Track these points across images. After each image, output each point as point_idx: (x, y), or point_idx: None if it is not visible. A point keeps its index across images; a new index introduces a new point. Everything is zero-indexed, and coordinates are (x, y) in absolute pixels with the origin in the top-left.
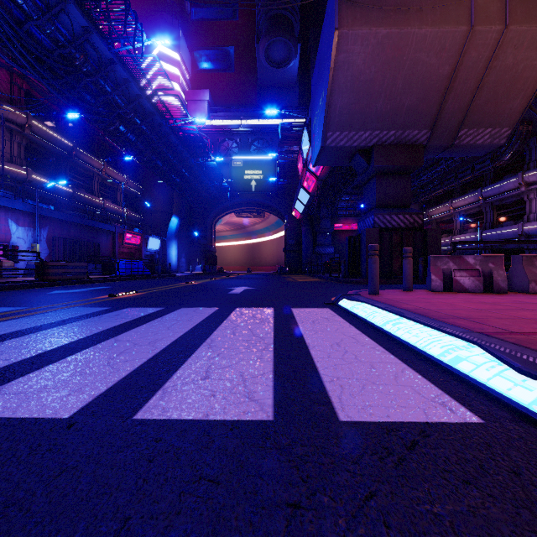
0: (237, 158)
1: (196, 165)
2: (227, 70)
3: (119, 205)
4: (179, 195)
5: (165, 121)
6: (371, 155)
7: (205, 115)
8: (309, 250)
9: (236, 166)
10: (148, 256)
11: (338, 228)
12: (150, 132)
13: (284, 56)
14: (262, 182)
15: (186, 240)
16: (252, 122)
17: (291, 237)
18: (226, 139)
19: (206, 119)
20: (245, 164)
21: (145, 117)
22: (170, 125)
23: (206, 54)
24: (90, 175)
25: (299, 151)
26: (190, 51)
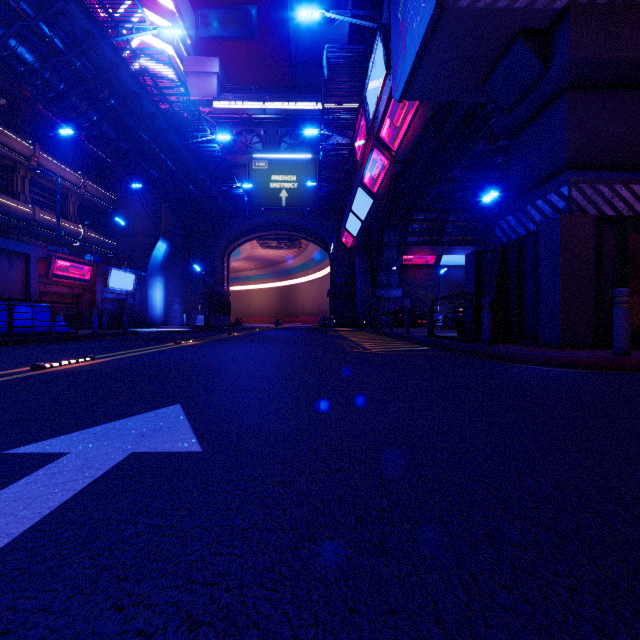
0: (260, 156)
1: (186, 150)
2: (248, 38)
3: (71, 220)
4: (170, 209)
5: (101, 31)
6: (555, 39)
7: (212, 95)
8: (366, 293)
9: (258, 169)
10: (113, 300)
11: (407, 262)
12: (60, 40)
13: (328, 6)
14: (296, 193)
15: (183, 277)
16: (281, 105)
17: (339, 273)
18: (244, 131)
19: (214, 99)
20: (271, 165)
21: (44, 3)
22: (112, 40)
23: (218, 14)
24: (8, 165)
25: (360, 109)
26: (194, 10)
